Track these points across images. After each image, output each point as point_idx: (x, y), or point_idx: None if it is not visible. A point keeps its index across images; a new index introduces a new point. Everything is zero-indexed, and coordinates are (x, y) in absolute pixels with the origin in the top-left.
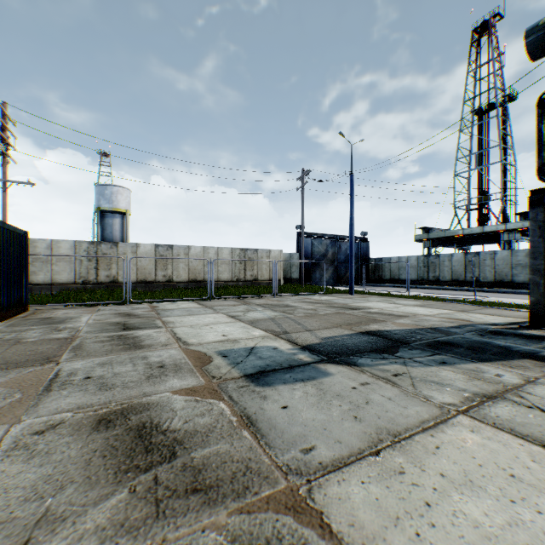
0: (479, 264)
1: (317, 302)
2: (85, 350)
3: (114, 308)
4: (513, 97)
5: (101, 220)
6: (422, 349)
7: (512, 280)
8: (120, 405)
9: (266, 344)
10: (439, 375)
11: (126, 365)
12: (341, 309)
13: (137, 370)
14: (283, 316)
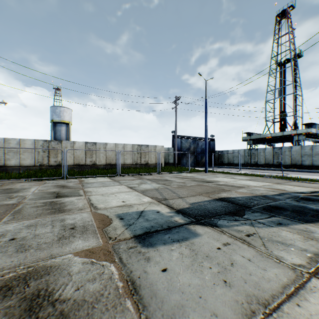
0: (281, 154)
1: (185, 178)
2: (22, 214)
3: (55, 182)
4: (300, 55)
5: (54, 127)
6: (261, 212)
7: (301, 164)
8: (26, 269)
9: (152, 208)
10: (281, 235)
11: (47, 227)
12: (201, 182)
13: (53, 231)
14: (164, 187)
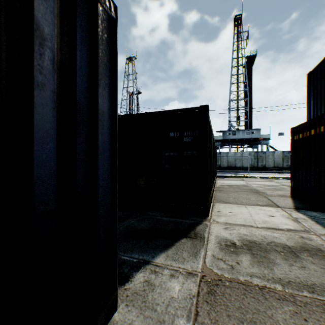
0: None
1: None
2: None
3: None
4: (141, 92)
5: None
6: None
7: None
8: None
9: None
10: None
11: None
12: None
13: None
14: None
